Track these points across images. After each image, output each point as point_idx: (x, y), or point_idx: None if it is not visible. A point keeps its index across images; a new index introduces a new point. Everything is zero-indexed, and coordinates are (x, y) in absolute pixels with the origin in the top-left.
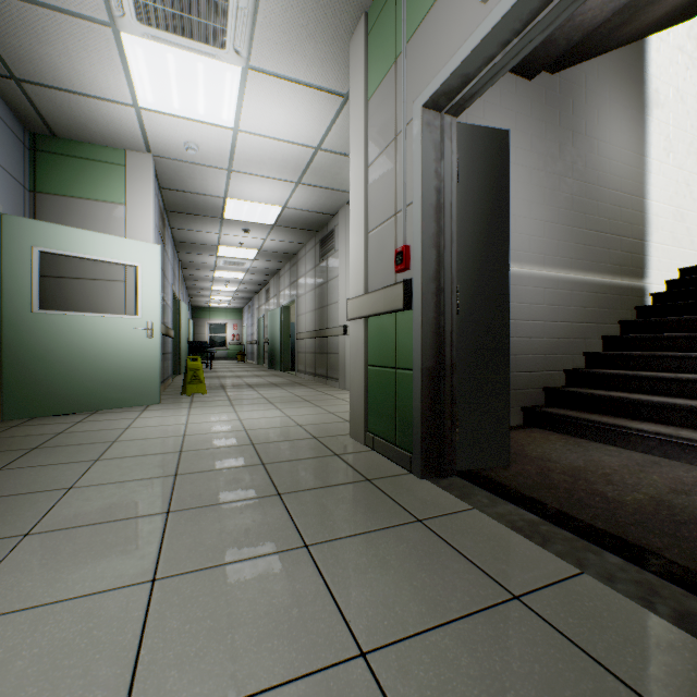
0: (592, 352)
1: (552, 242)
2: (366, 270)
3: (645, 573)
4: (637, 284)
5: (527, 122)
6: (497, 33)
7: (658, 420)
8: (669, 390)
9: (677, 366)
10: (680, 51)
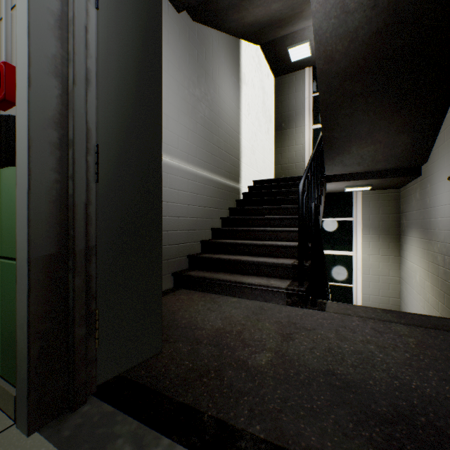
0: (217, 228)
1: (193, 146)
2: None
3: None
4: (237, 186)
5: (177, 45)
6: None
7: (257, 274)
8: (259, 252)
9: (261, 236)
10: (253, 59)
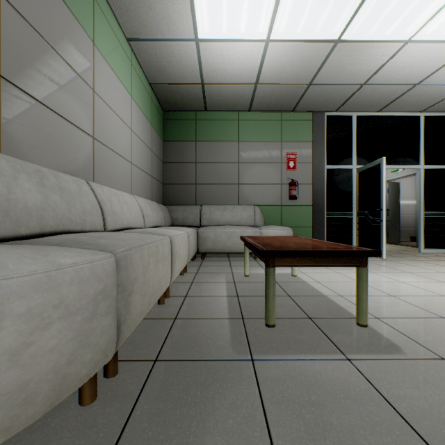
0: None
1: None
2: None
3: (410, 246)
4: None
5: None
6: (393, 179)
7: None
8: None
9: None
10: None
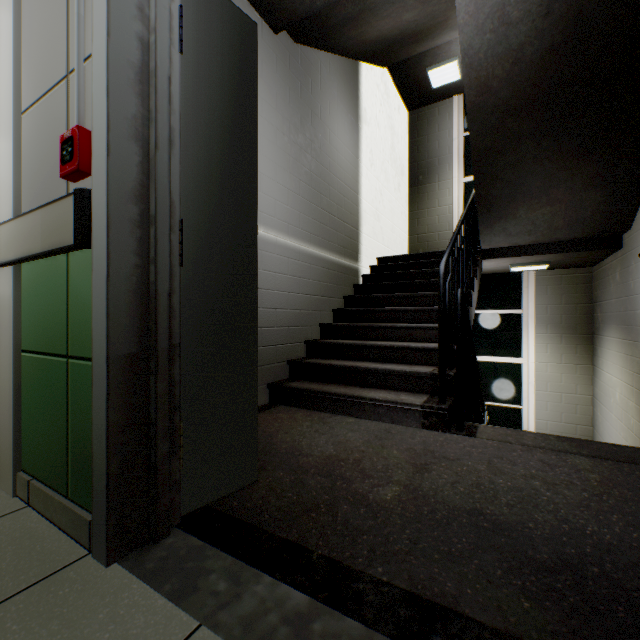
0: (327, 323)
1: (295, 212)
2: (18, 179)
3: None
4: (355, 266)
5: (273, 77)
6: None
7: (382, 386)
8: (386, 357)
9: (388, 335)
10: (378, 88)
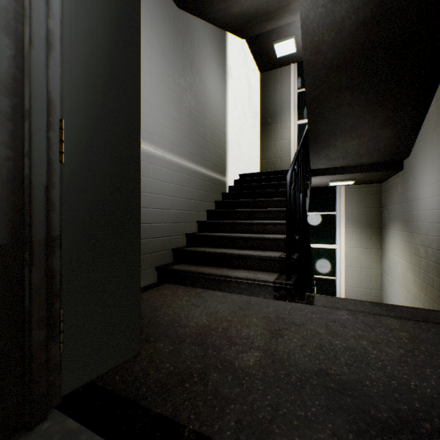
0: (203, 221)
1: (178, 136)
2: None
3: None
4: (223, 179)
5: (161, 31)
6: None
7: (243, 267)
8: (246, 245)
9: (247, 229)
10: (239, 53)
